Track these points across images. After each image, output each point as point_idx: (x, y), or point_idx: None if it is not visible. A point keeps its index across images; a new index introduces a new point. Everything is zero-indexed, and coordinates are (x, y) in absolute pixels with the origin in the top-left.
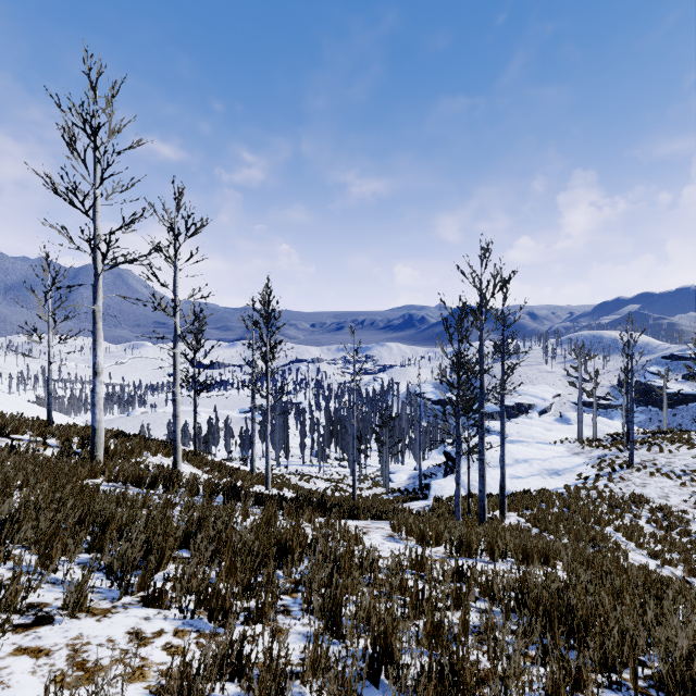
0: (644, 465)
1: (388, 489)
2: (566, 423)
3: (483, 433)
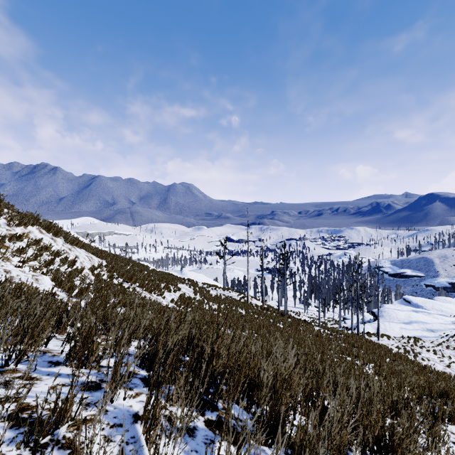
0: None
1: (340, 326)
2: None
3: (358, 307)
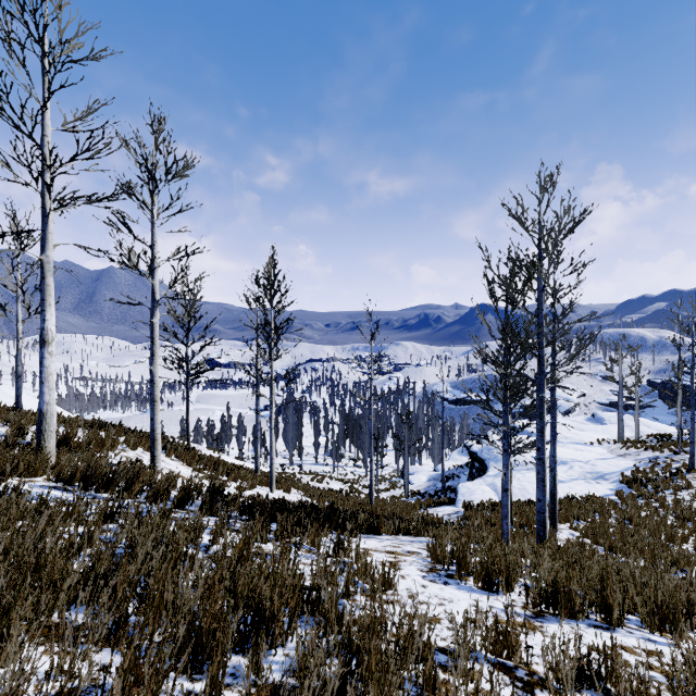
0: None
1: (408, 492)
2: (599, 423)
3: (543, 424)
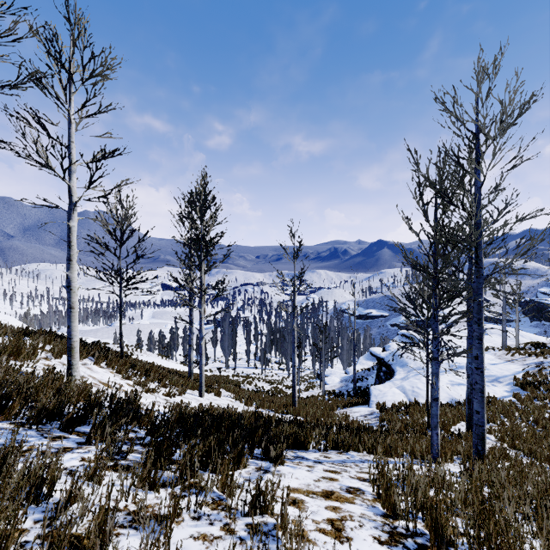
0: None
1: (324, 392)
2: None
3: (481, 331)
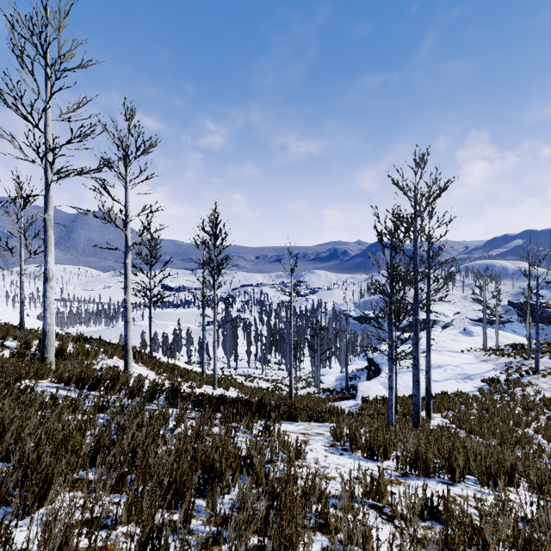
0: (549, 372)
1: (320, 389)
2: (469, 335)
3: (417, 339)
